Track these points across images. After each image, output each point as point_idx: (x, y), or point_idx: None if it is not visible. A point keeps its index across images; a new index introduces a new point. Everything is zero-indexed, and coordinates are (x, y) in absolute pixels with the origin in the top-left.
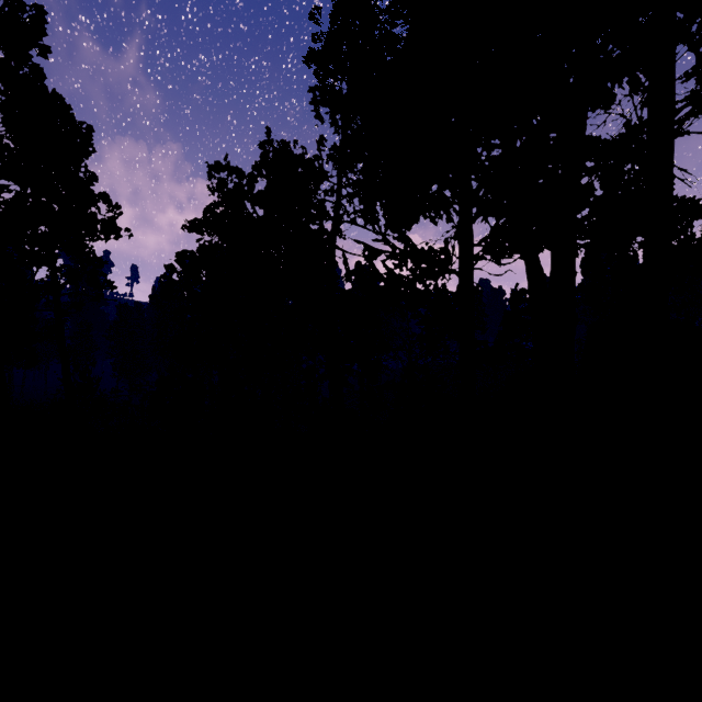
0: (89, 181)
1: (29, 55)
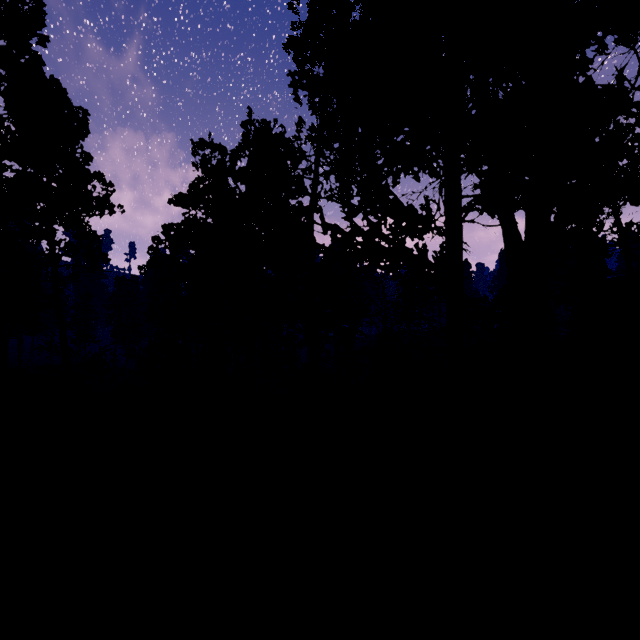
0: (85, 161)
1: (29, 45)
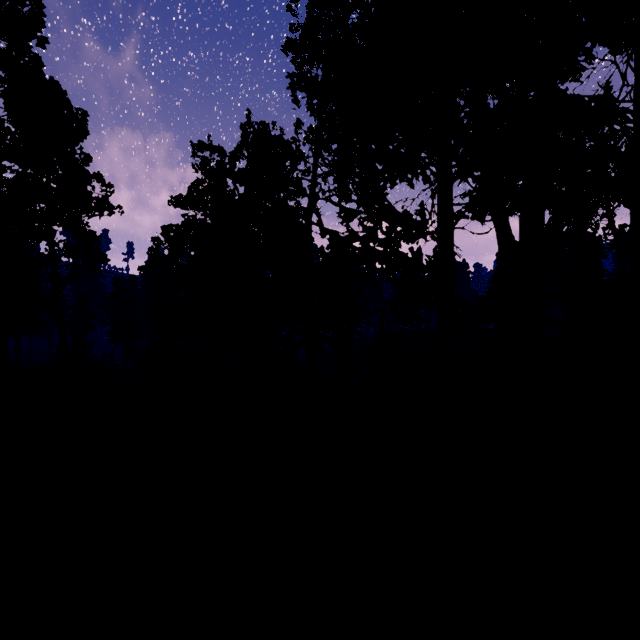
0: (84, 162)
1: (29, 46)
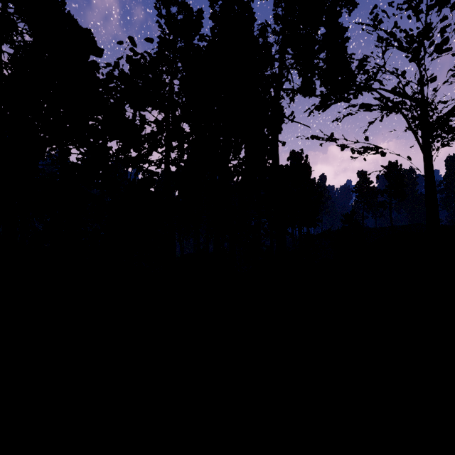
0: None
1: None
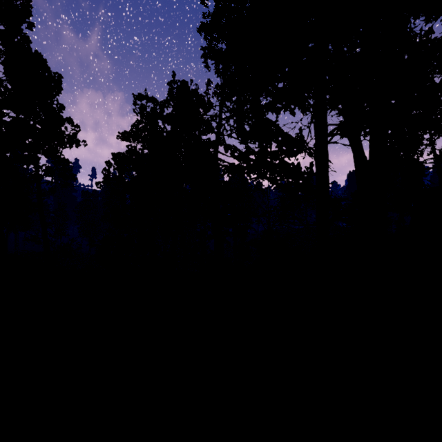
0: (59, 110)
1: (21, 29)
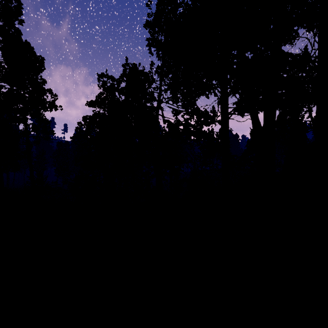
0: (42, 83)
1: (14, 24)
